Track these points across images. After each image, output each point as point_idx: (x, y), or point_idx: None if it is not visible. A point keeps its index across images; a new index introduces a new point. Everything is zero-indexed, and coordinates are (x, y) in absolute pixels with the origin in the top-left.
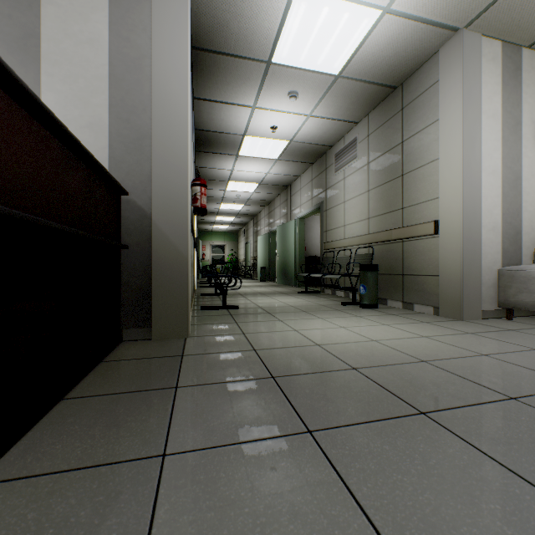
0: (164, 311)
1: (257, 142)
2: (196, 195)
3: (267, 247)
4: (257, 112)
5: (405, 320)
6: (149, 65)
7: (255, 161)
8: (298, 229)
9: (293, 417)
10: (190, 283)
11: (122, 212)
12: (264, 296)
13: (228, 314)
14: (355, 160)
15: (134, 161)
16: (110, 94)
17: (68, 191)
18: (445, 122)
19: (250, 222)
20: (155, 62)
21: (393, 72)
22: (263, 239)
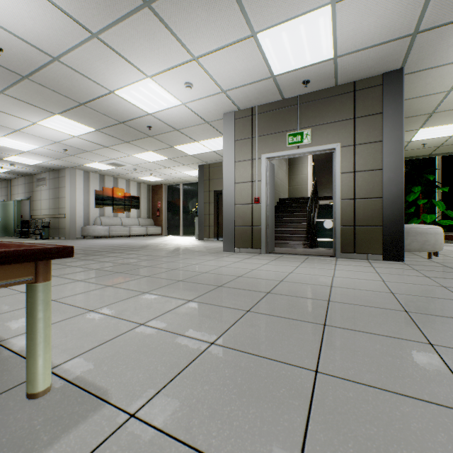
0: None
1: None
2: None
3: None
4: None
5: (53, 240)
6: None
7: None
8: (16, 206)
9: None
10: None
11: None
12: None
13: None
14: (45, 185)
15: None
16: None
17: None
18: (67, 188)
19: None
20: None
21: (54, 168)
22: None
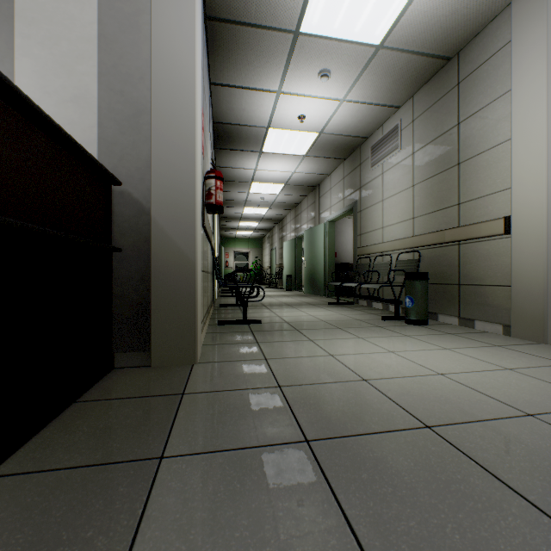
0: (166, 330)
1: (283, 135)
2: (210, 189)
3: (294, 253)
4: (283, 98)
5: (469, 342)
6: (147, 23)
7: (280, 158)
8: (327, 233)
9: (350, 548)
10: (199, 295)
11: (114, 207)
12: (290, 307)
13: (249, 331)
14: (396, 150)
15: (129, 143)
16: (100, 60)
17: (4, 163)
18: (520, 92)
19: (275, 228)
20: (155, 17)
21: (448, 37)
22: (289, 245)
